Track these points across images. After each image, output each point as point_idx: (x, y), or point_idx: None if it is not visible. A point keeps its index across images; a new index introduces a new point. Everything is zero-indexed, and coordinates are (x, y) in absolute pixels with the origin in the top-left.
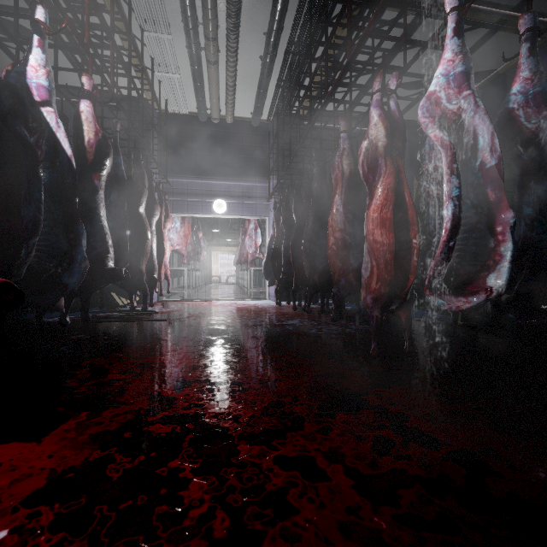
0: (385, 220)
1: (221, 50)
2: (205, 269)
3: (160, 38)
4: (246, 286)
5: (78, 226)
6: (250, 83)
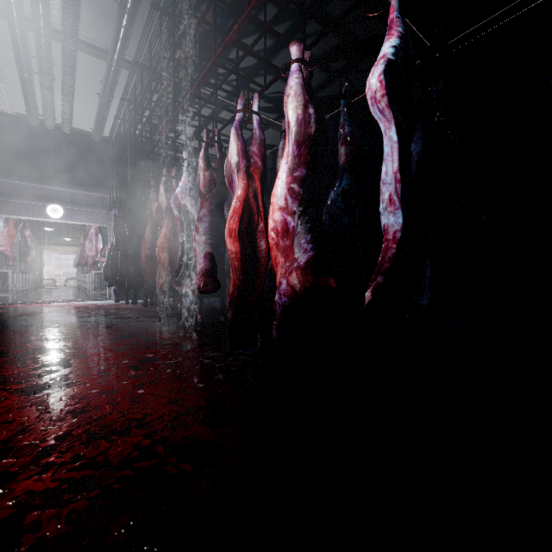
0: (165, 248)
1: (57, 79)
2: (34, 271)
3: None
4: (88, 289)
5: None
6: (89, 108)
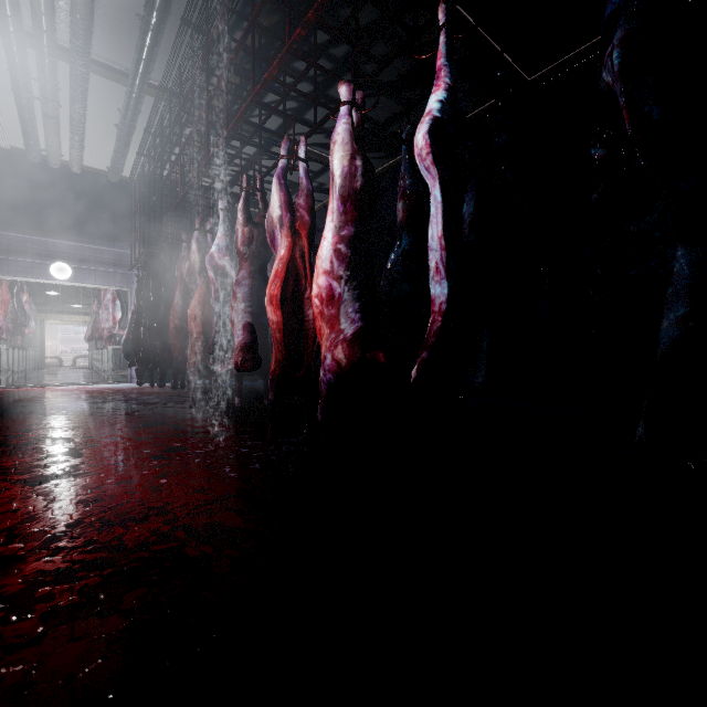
0: (199, 317)
1: (64, 106)
2: (33, 347)
3: None
4: (103, 369)
5: None
6: (105, 141)
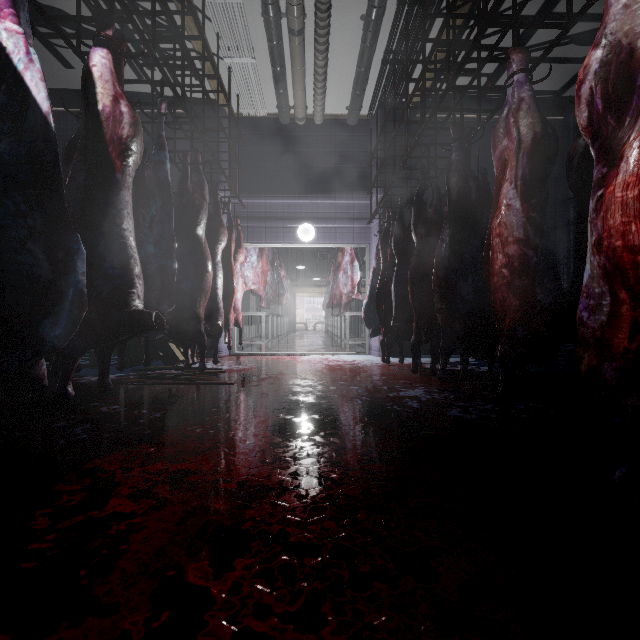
0: None
1: (308, 14)
2: (289, 315)
3: (227, 5)
4: (339, 336)
5: (73, 238)
6: (347, 61)
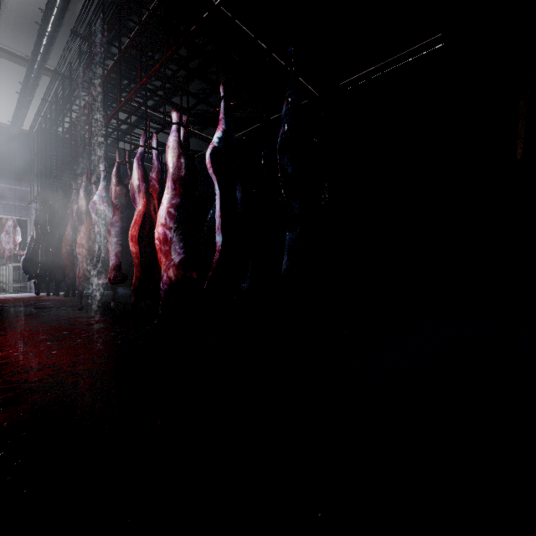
0: (85, 245)
1: None
2: None
3: None
4: (4, 282)
5: None
6: (7, 103)
